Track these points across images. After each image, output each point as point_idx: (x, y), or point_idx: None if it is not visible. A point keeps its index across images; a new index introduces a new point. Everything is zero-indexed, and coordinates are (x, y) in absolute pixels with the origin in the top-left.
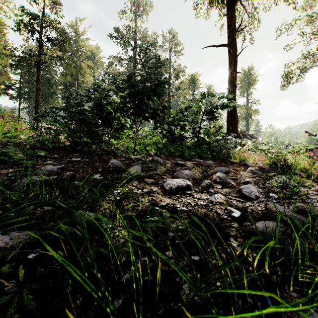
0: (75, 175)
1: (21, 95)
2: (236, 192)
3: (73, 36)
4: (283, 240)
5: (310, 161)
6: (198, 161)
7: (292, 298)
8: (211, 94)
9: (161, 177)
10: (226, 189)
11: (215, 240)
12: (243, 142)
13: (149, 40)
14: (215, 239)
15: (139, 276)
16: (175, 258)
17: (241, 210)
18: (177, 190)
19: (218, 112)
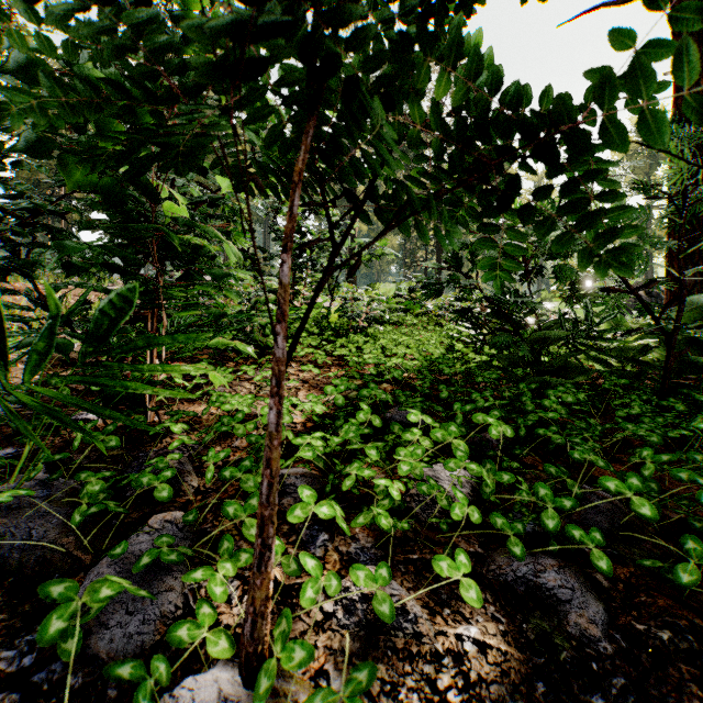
0: None
1: None
2: None
3: None
4: None
5: None
6: None
7: None
8: None
9: None
10: None
11: None
12: None
13: None
14: None
15: None
16: None
17: None
18: None
19: None
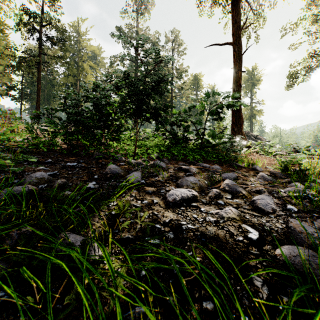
0: (68, 182)
1: (22, 96)
2: (249, 203)
3: (75, 36)
4: None
5: None
6: (203, 166)
7: None
8: (216, 93)
9: (163, 185)
10: (237, 199)
11: (231, 274)
12: (249, 144)
13: (152, 40)
14: (231, 272)
15: None
16: (181, 305)
17: (258, 228)
18: (182, 201)
19: (223, 113)
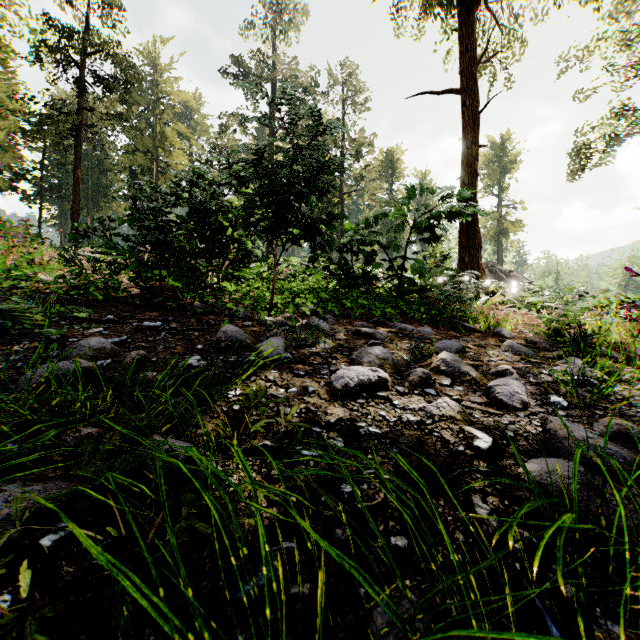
0: (149, 357)
1: (43, 192)
2: (482, 393)
3: (149, 72)
4: (586, 501)
5: (632, 327)
6: (401, 328)
7: (613, 639)
8: (428, 189)
9: (325, 362)
10: (461, 387)
11: (440, 500)
12: (492, 288)
13: (302, 82)
14: (440, 498)
15: (279, 584)
16: (355, 542)
17: (493, 433)
18: (359, 389)
19: (441, 227)
